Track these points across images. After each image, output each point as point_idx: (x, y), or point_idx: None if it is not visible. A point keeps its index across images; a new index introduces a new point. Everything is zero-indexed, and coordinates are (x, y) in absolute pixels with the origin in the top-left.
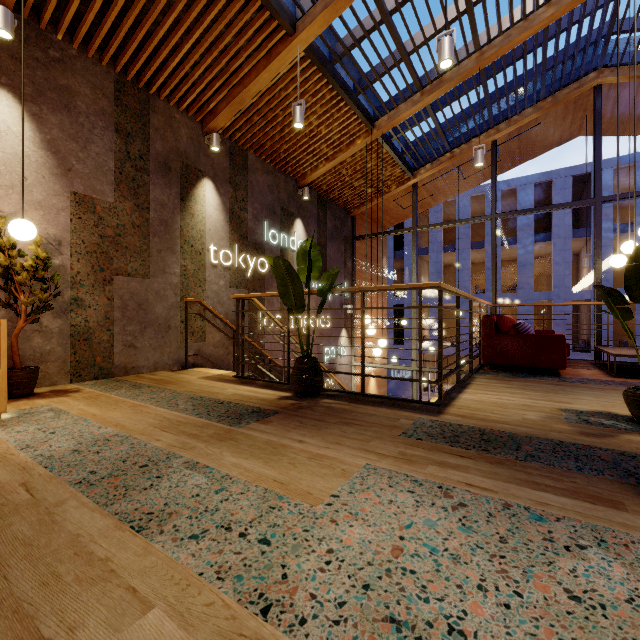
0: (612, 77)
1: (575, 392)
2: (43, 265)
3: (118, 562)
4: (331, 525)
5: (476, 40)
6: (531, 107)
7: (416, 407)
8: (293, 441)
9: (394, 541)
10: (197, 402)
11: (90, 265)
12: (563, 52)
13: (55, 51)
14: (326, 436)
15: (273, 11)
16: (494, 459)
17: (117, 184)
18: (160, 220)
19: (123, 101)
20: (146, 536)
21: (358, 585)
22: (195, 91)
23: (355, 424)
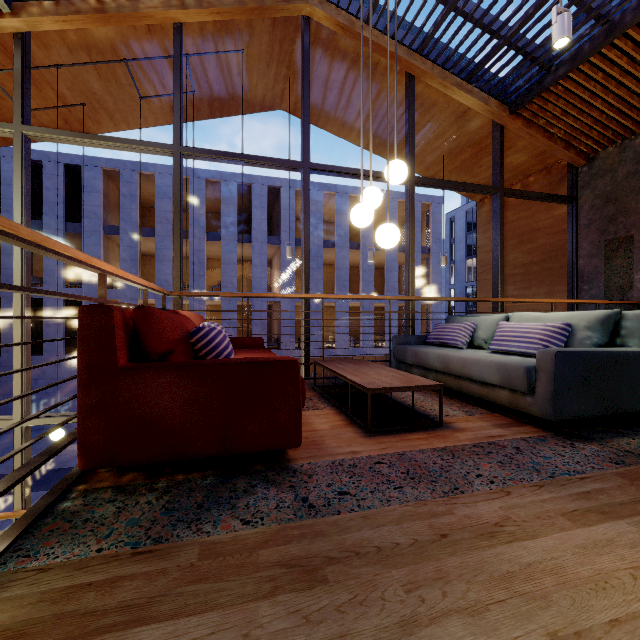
0: (321, 11)
1: None
2: None
3: None
4: None
5: None
6: None
7: None
8: None
9: None
10: None
11: None
12: None
13: None
14: None
15: None
16: None
17: None
18: None
19: None
20: None
21: None
22: None
23: None
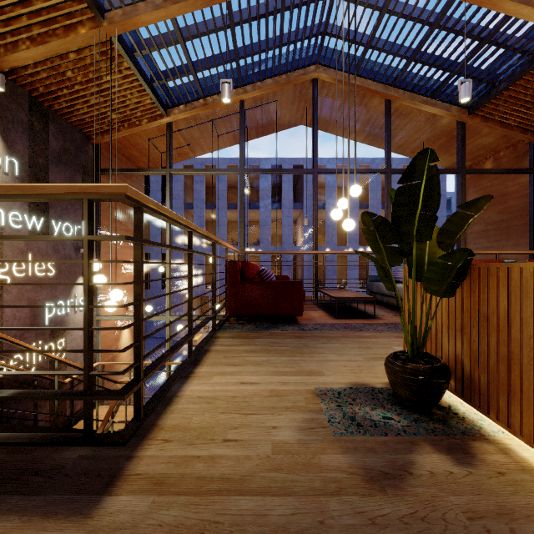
0: (324, 74)
1: (318, 348)
2: None
3: None
4: None
5: None
6: (271, 79)
7: (61, 471)
8: None
9: None
10: None
11: None
12: (295, 34)
13: None
14: None
15: None
16: None
17: None
18: None
19: None
20: None
21: None
22: None
23: None
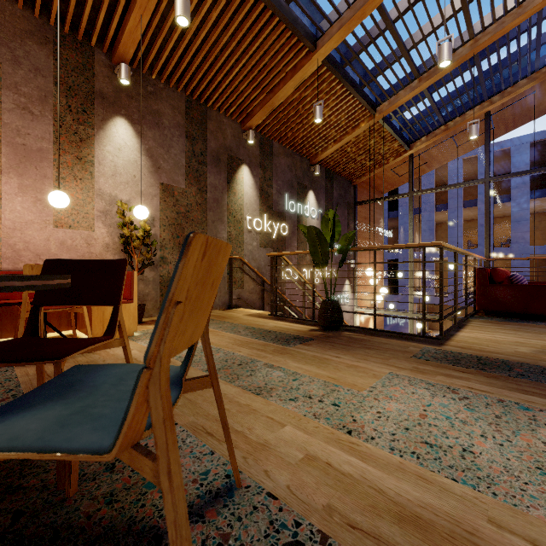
0: None
1: None
2: (147, 235)
3: (255, 406)
4: (375, 401)
5: (470, 30)
6: (525, 78)
7: (421, 340)
8: (332, 356)
9: (420, 411)
10: (252, 330)
11: (171, 233)
12: None
13: (151, 87)
14: (355, 355)
15: (300, 36)
16: (490, 375)
17: (187, 175)
18: (213, 199)
19: (190, 115)
20: (263, 397)
21: (401, 428)
22: (238, 101)
23: (374, 349)
